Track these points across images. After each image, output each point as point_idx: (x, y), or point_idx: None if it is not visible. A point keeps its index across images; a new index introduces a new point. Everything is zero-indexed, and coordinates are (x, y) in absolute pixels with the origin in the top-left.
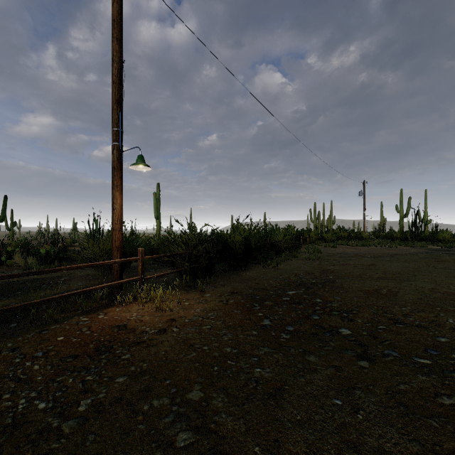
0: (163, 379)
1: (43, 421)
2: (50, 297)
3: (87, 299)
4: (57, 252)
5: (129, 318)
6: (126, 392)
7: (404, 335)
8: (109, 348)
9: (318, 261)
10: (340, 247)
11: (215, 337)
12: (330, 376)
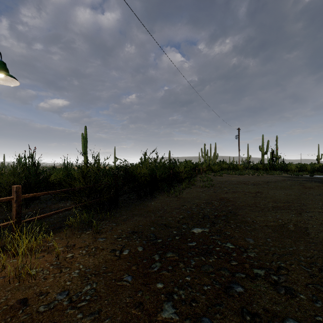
0: None
1: None
2: None
3: None
4: None
5: None
6: None
7: None
8: None
9: (213, 189)
10: (224, 176)
11: None
12: None
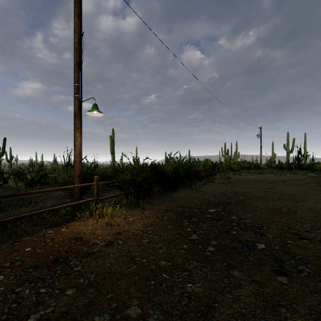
0: (106, 292)
1: None
2: (22, 215)
3: (55, 215)
4: (39, 178)
5: (85, 231)
6: (73, 305)
7: (311, 250)
8: (66, 258)
9: (230, 185)
10: (244, 175)
11: (152, 250)
12: (254, 292)
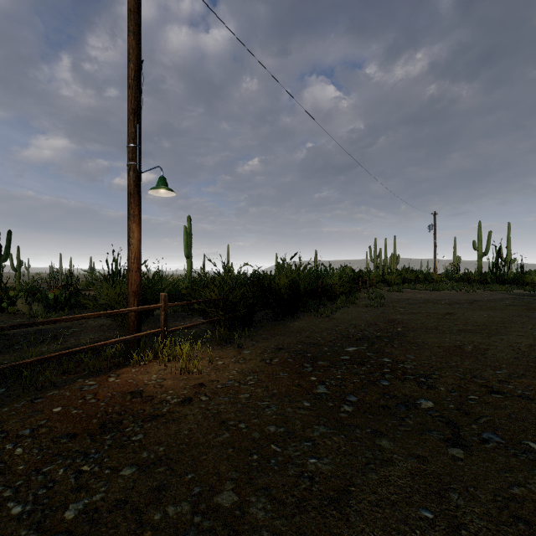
0: (184, 472)
1: (14, 535)
2: (47, 356)
3: (97, 356)
4: (68, 297)
5: (147, 381)
6: (133, 491)
7: (506, 410)
8: (118, 423)
9: (382, 309)
10: (406, 292)
11: (254, 410)
12: (412, 471)
